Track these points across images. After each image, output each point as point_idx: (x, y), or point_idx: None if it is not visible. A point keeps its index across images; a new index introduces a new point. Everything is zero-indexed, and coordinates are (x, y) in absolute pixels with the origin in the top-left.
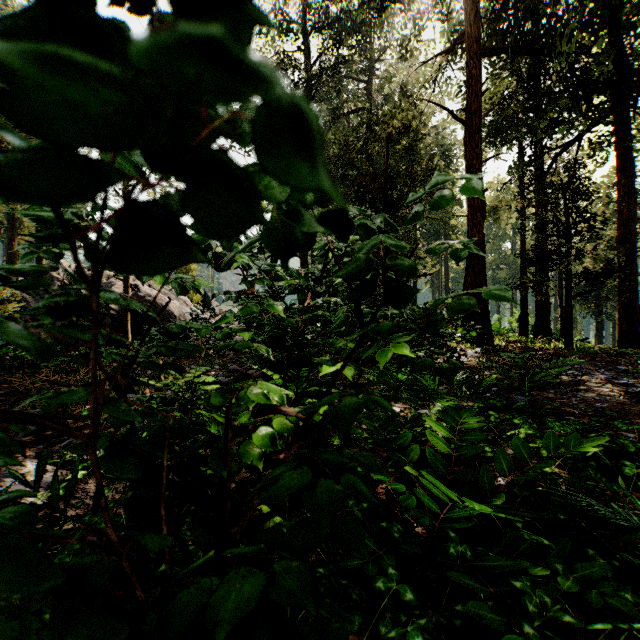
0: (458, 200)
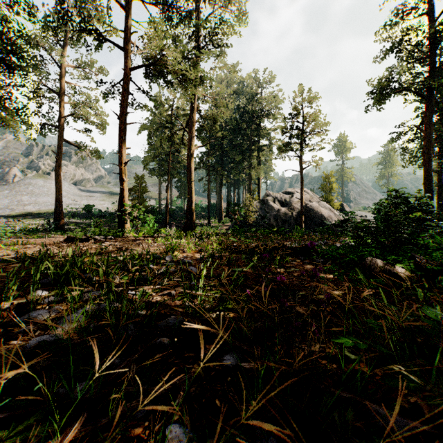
0: None
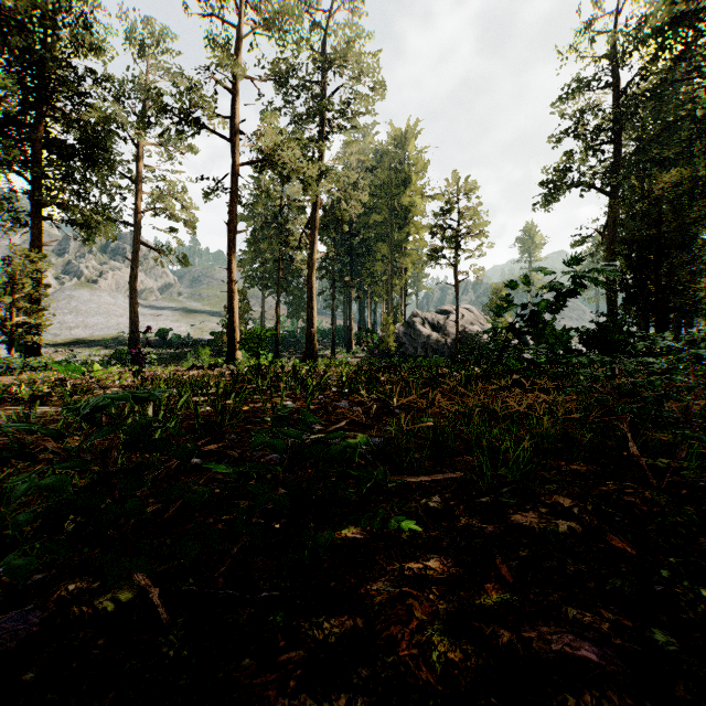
0: None
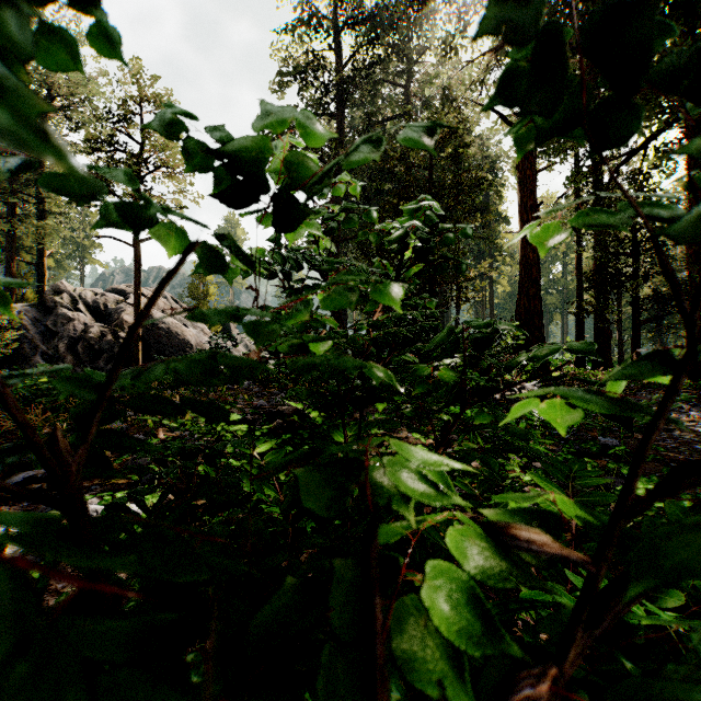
0: (504, 218)
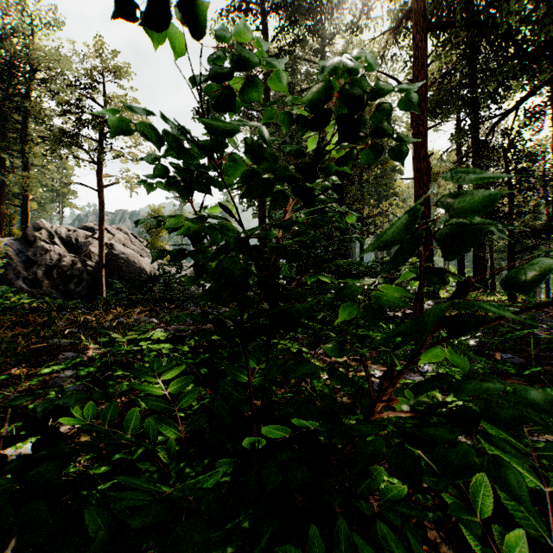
0: (398, 170)
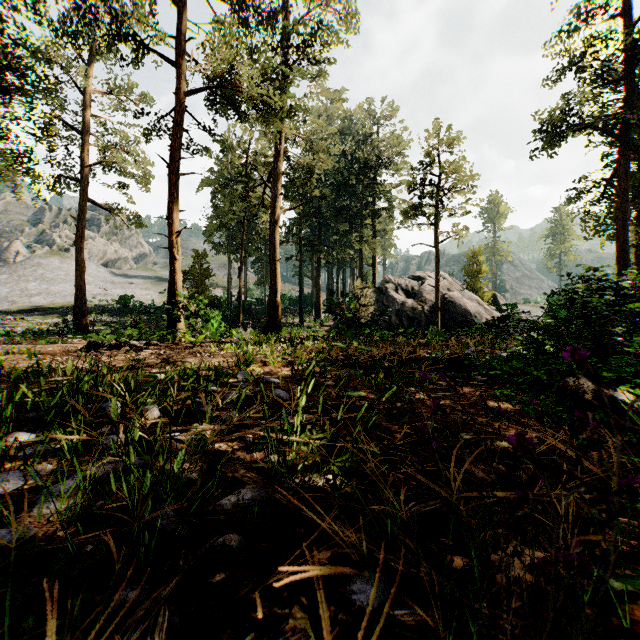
0: None
